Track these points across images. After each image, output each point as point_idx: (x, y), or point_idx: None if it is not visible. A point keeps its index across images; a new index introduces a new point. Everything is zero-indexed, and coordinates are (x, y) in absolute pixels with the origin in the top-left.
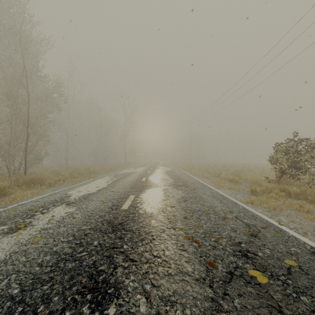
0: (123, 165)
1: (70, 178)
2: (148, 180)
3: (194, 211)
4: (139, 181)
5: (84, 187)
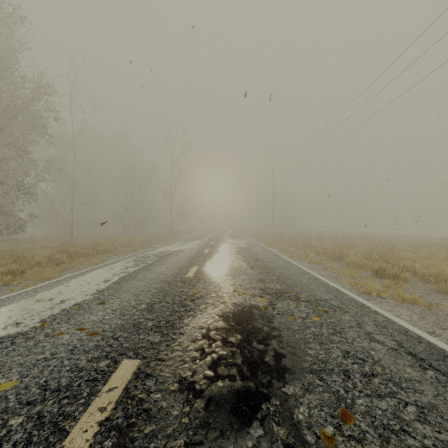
0: (168, 236)
1: (50, 264)
2: (202, 276)
3: None
4: (179, 277)
5: (28, 302)
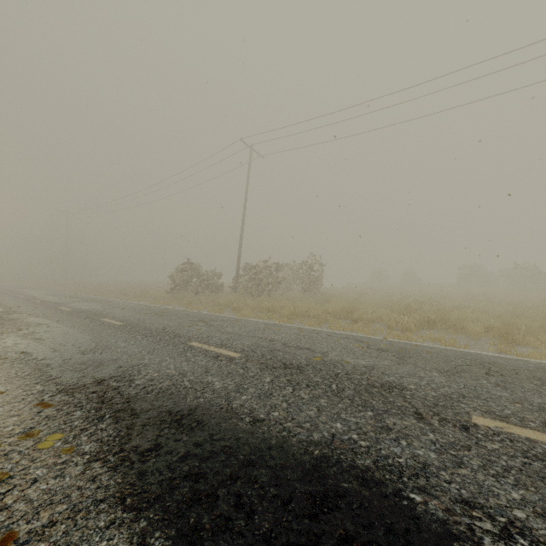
0: None
1: None
2: (49, 301)
3: (120, 307)
4: (36, 302)
5: None
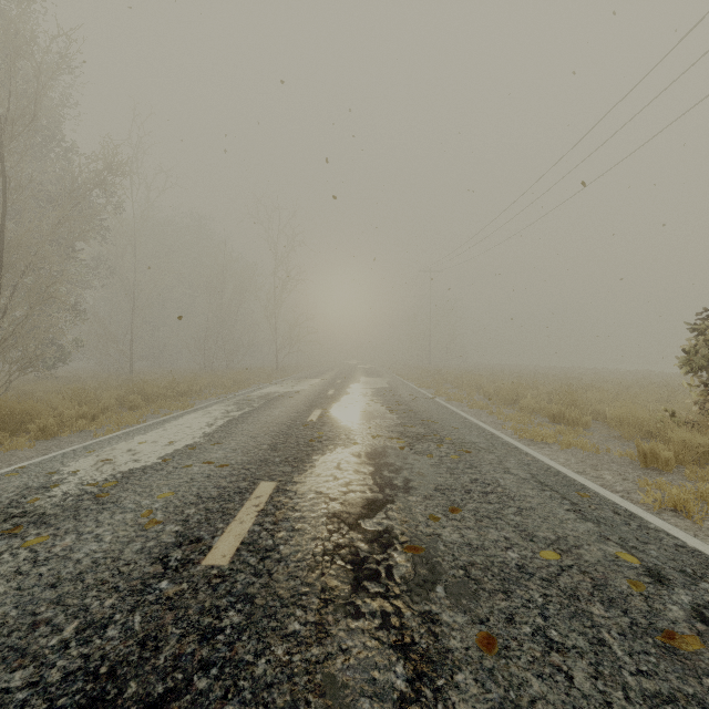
0: (271, 372)
1: (120, 409)
2: (328, 419)
3: (508, 580)
4: (300, 421)
5: (131, 444)
